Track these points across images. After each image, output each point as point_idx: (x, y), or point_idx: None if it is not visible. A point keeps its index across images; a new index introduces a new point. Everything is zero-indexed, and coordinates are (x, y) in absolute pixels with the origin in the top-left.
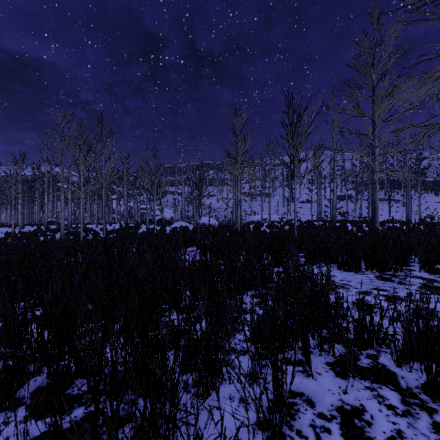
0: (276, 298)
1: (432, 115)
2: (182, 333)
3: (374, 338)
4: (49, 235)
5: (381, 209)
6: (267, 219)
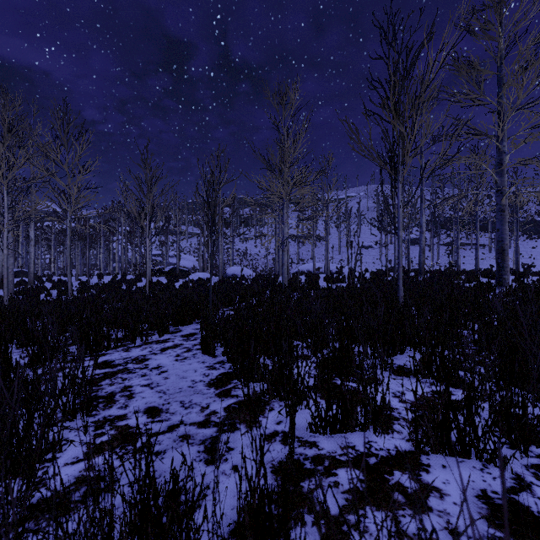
0: None
1: None
2: None
3: None
4: None
5: (462, 256)
6: (320, 269)
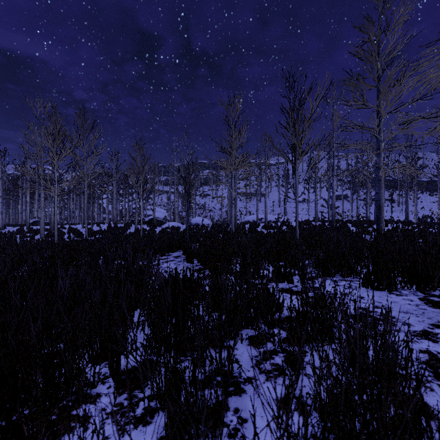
0: (293, 365)
1: (439, 108)
2: None
3: None
4: (29, 236)
5: None
6: (263, 219)
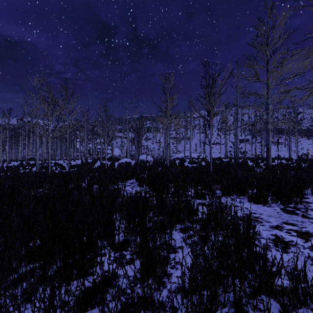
0: (202, 238)
1: (310, 81)
2: (106, 300)
3: (308, 295)
4: (28, 168)
5: None
6: (188, 156)
